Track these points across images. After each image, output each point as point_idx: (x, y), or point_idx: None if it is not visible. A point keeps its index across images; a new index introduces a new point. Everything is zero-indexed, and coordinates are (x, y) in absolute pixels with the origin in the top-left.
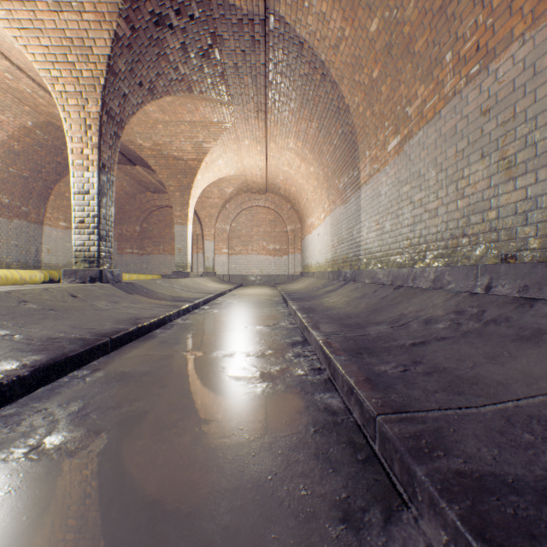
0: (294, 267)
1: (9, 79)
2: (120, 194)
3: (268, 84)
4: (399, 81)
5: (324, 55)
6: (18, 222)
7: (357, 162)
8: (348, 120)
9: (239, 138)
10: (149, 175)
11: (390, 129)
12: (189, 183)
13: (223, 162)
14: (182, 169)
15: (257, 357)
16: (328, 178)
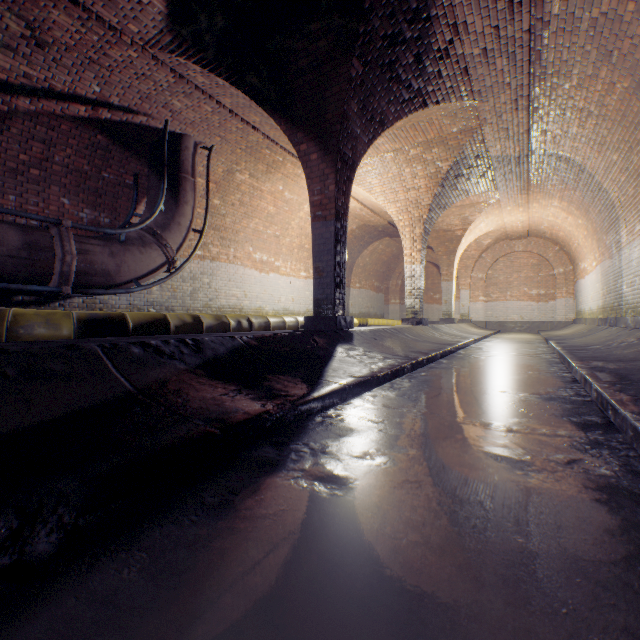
0: (563, 314)
1: (357, 212)
2: (389, 257)
3: (530, 175)
4: (636, 190)
5: (579, 162)
6: None
7: (617, 229)
8: (607, 197)
9: (501, 207)
10: None
11: (635, 217)
12: (454, 247)
13: (483, 224)
14: (449, 238)
15: (525, 354)
16: (596, 232)
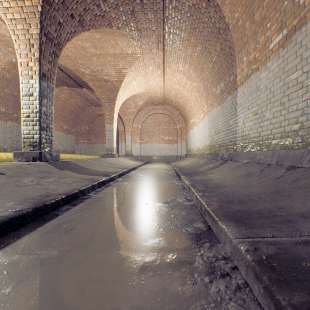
0: (181, 151)
1: None
2: (76, 107)
3: (165, 18)
4: None
5: None
6: (11, 123)
7: (234, 69)
8: (227, 37)
9: (146, 65)
10: (91, 94)
11: (273, 28)
12: (114, 97)
13: (136, 83)
14: (109, 88)
15: (154, 275)
16: (207, 88)
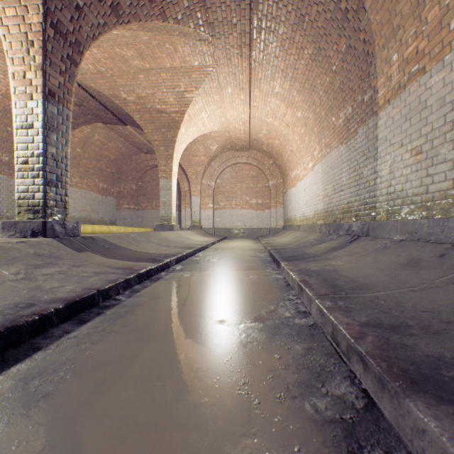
0: (276, 221)
1: None
2: (117, 155)
3: (253, 2)
4: None
5: None
6: None
7: (372, 79)
8: (360, 24)
9: (222, 85)
10: (140, 135)
11: None
12: (172, 137)
13: (206, 116)
14: (165, 123)
15: None
16: (320, 118)
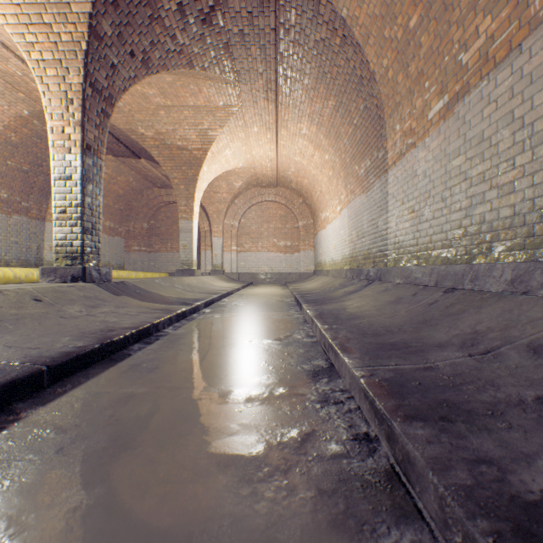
0: (306, 265)
1: None
2: (127, 190)
3: (279, 56)
4: (449, 22)
5: (346, 10)
6: (18, 218)
7: (384, 141)
8: (373, 91)
9: (247, 125)
10: (154, 169)
11: (432, 90)
12: (194, 175)
13: (230, 153)
14: (187, 160)
15: (262, 404)
16: (346, 165)
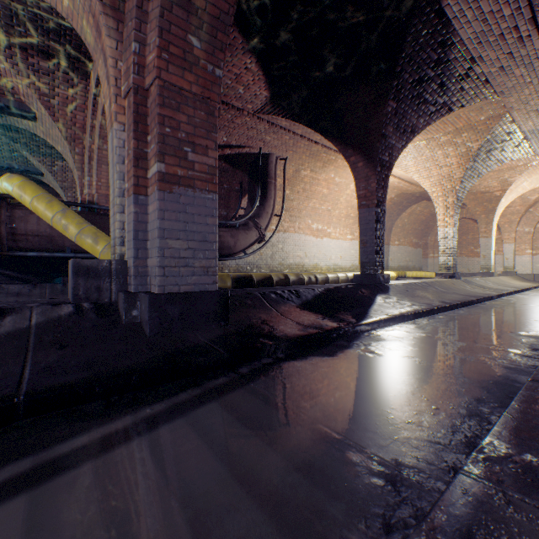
0: None
1: (395, 184)
2: (427, 216)
3: None
4: None
5: None
6: None
7: None
8: None
9: None
10: None
11: None
12: (492, 207)
13: (526, 183)
14: (487, 199)
15: None
16: None
